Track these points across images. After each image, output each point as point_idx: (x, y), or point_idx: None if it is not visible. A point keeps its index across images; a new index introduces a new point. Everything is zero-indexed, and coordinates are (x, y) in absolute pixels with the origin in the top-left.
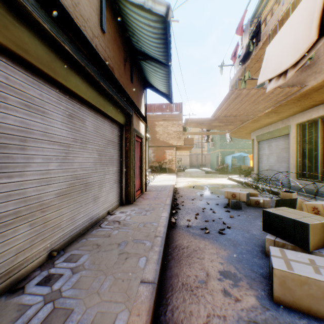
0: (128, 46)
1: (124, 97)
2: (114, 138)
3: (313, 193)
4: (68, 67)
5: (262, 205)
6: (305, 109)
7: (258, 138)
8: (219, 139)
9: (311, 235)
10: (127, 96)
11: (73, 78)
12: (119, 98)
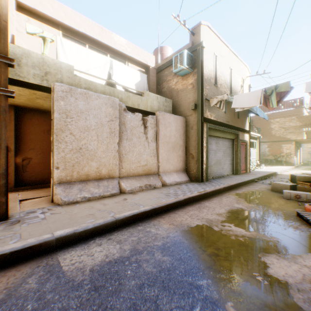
0: None
1: (234, 129)
2: (229, 145)
3: None
4: (216, 131)
5: None
6: None
7: None
8: None
9: (297, 179)
10: (235, 128)
11: (217, 133)
12: (231, 131)
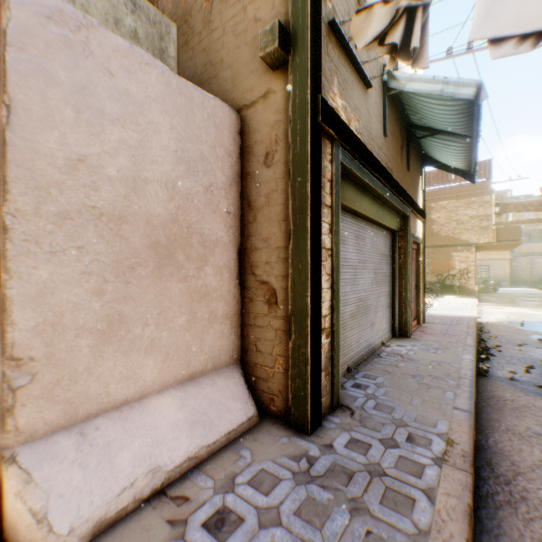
0: (404, 126)
1: (402, 198)
2: (386, 250)
3: None
4: (361, 194)
5: None
6: None
7: None
8: None
9: None
10: (405, 195)
11: (363, 202)
12: (397, 202)
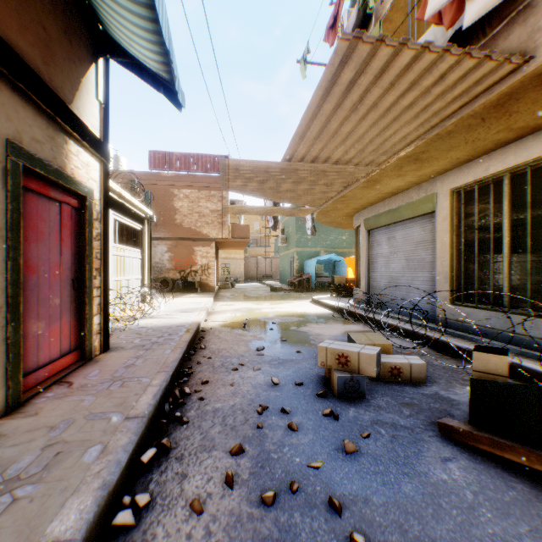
0: None
1: None
2: None
3: (493, 335)
4: None
5: (409, 378)
6: (475, 154)
7: (369, 223)
8: (296, 230)
9: None
10: None
11: None
12: None
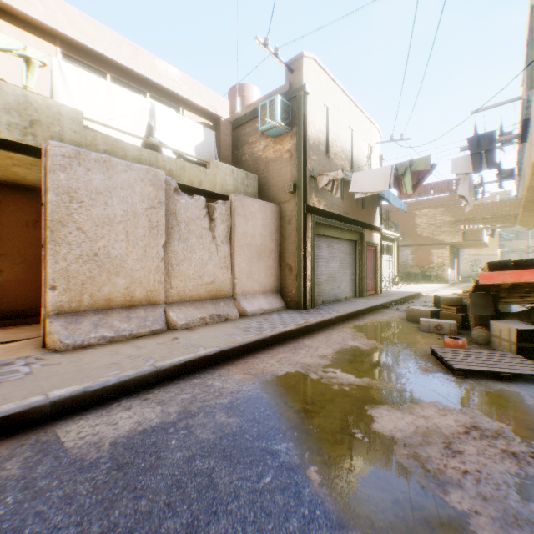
0: None
1: (356, 225)
2: (350, 251)
3: None
4: (328, 228)
5: None
6: None
7: None
8: None
9: (441, 302)
10: (359, 223)
11: (330, 231)
12: (352, 228)
